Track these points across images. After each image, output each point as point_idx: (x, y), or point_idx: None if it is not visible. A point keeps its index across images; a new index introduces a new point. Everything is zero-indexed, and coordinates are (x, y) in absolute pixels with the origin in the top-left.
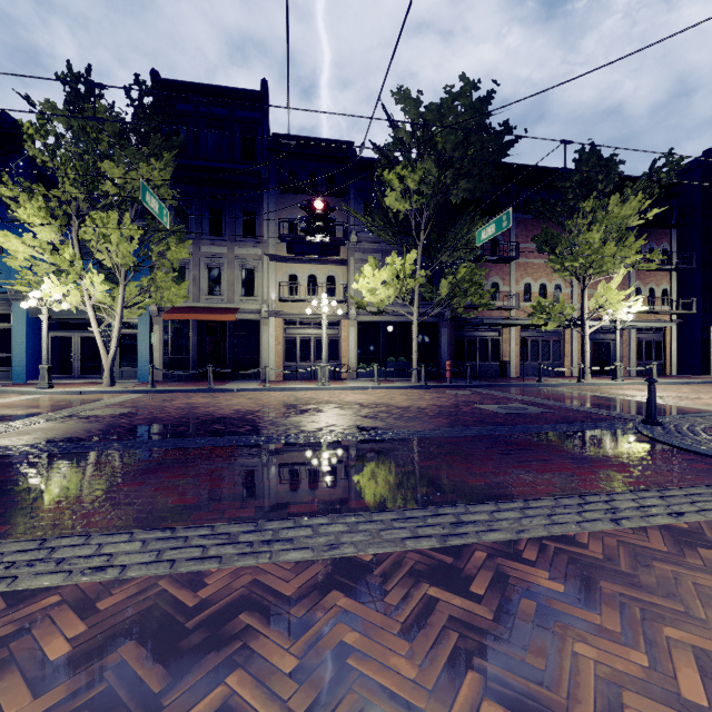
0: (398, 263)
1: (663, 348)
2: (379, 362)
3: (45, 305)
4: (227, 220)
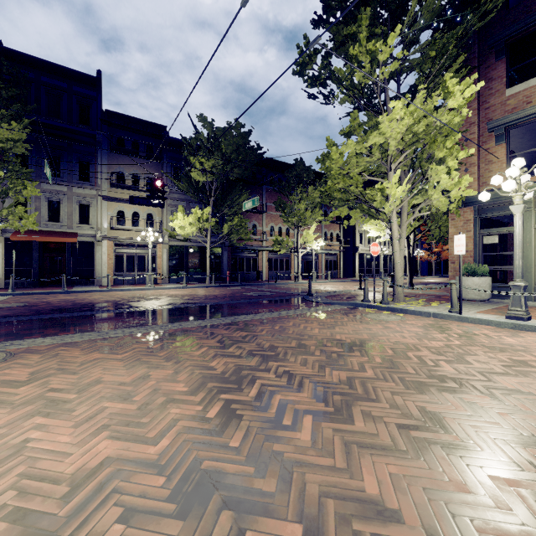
0: (199, 212)
1: (337, 264)
2: (184, 272)
3: None
4: (65, 166)
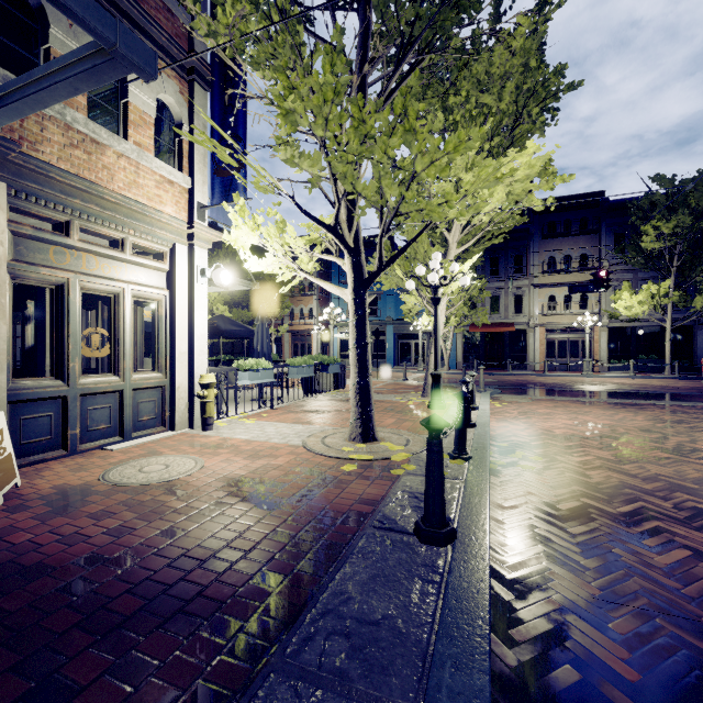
0: (653, 288)
1: None
2: (629, 359)
3: (420, 328)
4: (502, 264)
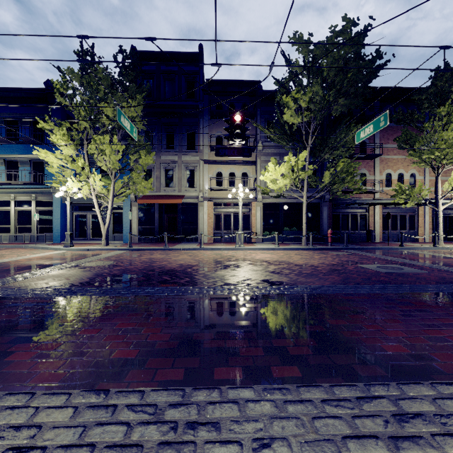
0: (293, 160)
1: None
2: (278, 230)
3: (68, 195)
4: (177, 139)
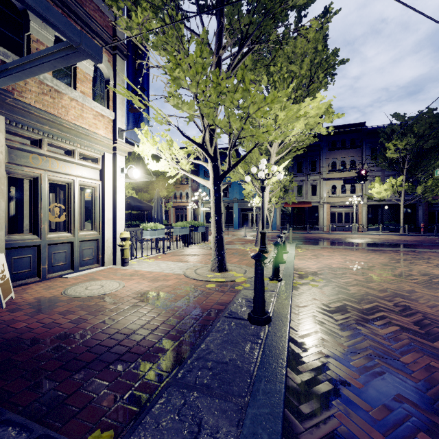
0: (393, 181)
1: None
2: (379, 223)
3: (254, 205)
4: (304, 166)
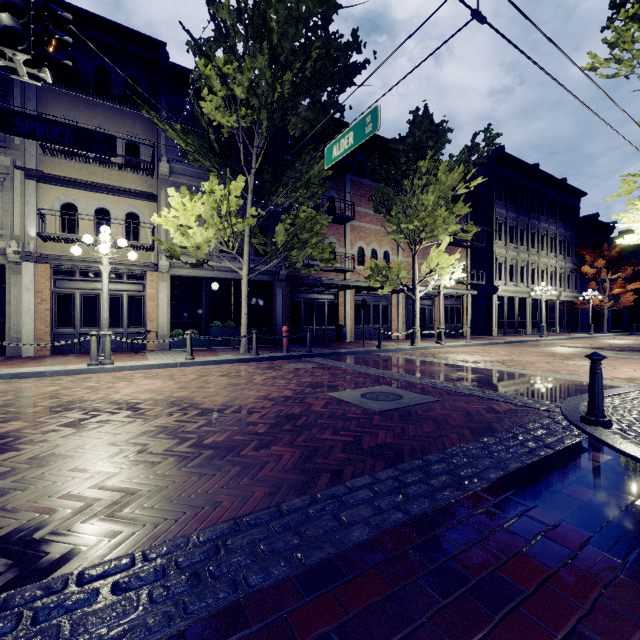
0: (220, 192)
1: (462, 313)
2: (202, 327)
3: None
4: None
